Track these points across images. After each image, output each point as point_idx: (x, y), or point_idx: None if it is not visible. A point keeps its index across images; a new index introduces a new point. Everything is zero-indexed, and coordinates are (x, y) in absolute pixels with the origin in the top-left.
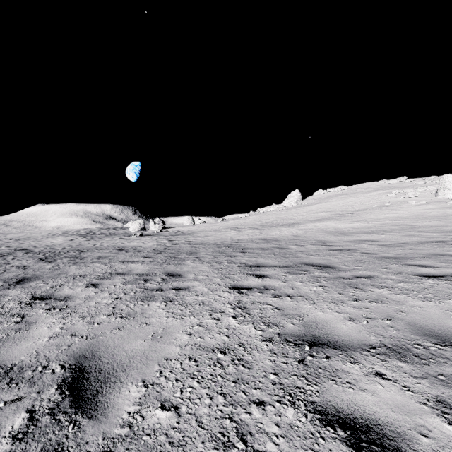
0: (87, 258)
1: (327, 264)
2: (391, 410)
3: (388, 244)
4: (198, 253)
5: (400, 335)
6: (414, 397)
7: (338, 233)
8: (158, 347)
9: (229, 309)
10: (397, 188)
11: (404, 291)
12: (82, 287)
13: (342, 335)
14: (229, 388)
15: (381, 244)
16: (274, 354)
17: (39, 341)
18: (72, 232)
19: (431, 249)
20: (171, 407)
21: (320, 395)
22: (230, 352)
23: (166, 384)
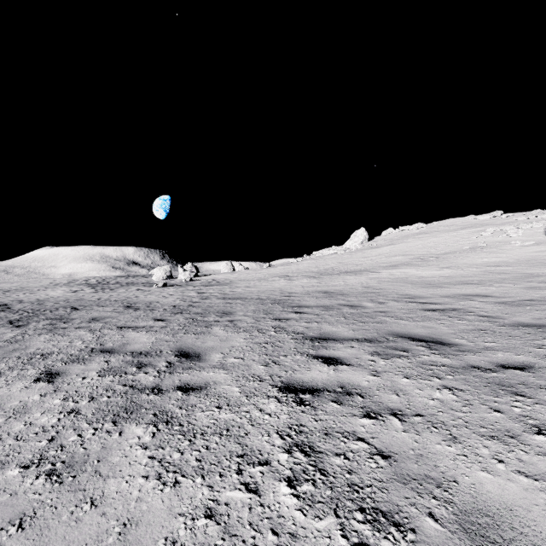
0: (74, 321)
1: (434, 336)
2: None
3: (509, 300)
4: (233, 314)
5: None
6: None
7: (426, 284)
8: None
9: (279, 453)
10: (492, 225)
11: None
12: (28, 382)
13: None
14: None
15: (498, 301)
16: None
17: None
18: (80, 280)
19: None
20: None
21: None
22: None
23: None
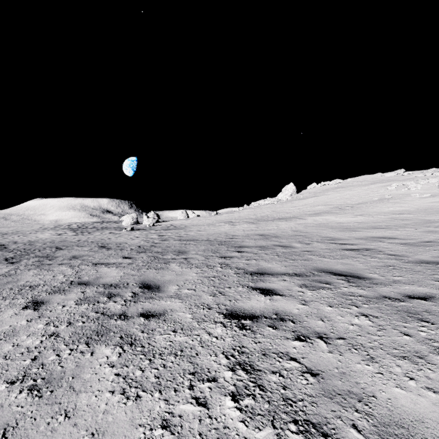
0: (57, 259)
1: (351, 272)
2: None
3: (412, 242)
4: (187, 253)
5: None
6: None
7: (343, 228)
8: None
9: (224, 371)
10: (396, 181)
11: None
12: (17, 309)
13: None
14: None
15: (403, 243)
16: None
17: None
18: (64, 225)
19: None
20: None
21: None
22: None
23: None
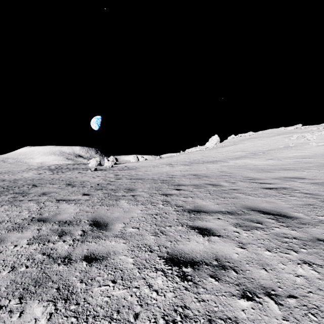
0: (30, 195)
1: (278, 210)
2: None
3: (320, 182)
4: (135, 190)
5: None
6: None
7: (259, 169)
8: None
9: None
10: (296, 133)
11: None
12: None
13: None
14: None
15: (312, 182)
16: None
17: None
18: (45, 167)
19: None
20: None
21: None
22: None
23: None
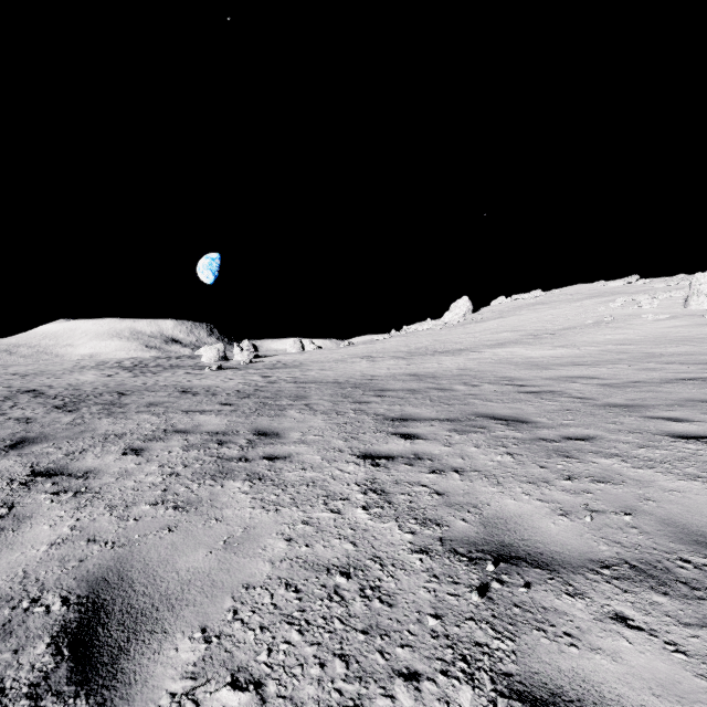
0: (130, 406)
1: (517, 416)
2: (651, 693)
3: (614, 382)
4: (308, 398)
5: (650, 542)
6: (690, 665)
7: (532, 365)
8: (234, 563)
9: (356, 494)
10: (624, 293)
11: (648, 463)
12: (117, 455)
13: (550, 541)
14: (356, 645)
15: (601, 383)
16: (434, 577)
17: (32, 551)
18: (111, 363)
19: (684, 392)
20: (250, 682)
21: (518, 661)
22: (358, 573)
23: (243, 636)
